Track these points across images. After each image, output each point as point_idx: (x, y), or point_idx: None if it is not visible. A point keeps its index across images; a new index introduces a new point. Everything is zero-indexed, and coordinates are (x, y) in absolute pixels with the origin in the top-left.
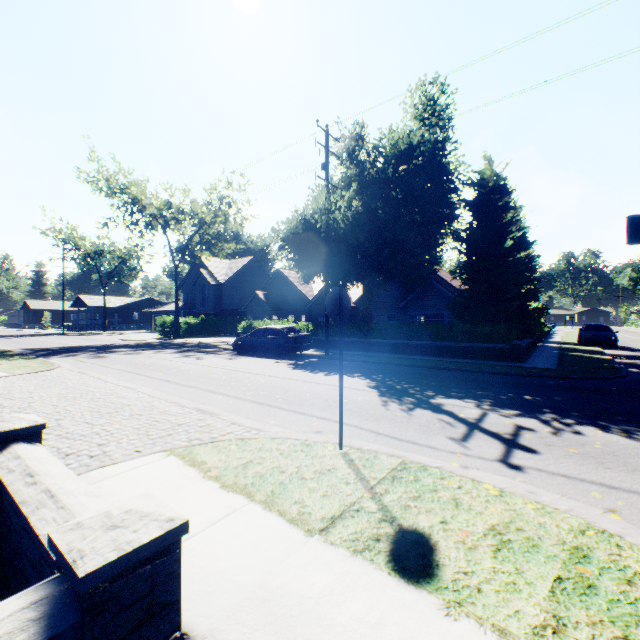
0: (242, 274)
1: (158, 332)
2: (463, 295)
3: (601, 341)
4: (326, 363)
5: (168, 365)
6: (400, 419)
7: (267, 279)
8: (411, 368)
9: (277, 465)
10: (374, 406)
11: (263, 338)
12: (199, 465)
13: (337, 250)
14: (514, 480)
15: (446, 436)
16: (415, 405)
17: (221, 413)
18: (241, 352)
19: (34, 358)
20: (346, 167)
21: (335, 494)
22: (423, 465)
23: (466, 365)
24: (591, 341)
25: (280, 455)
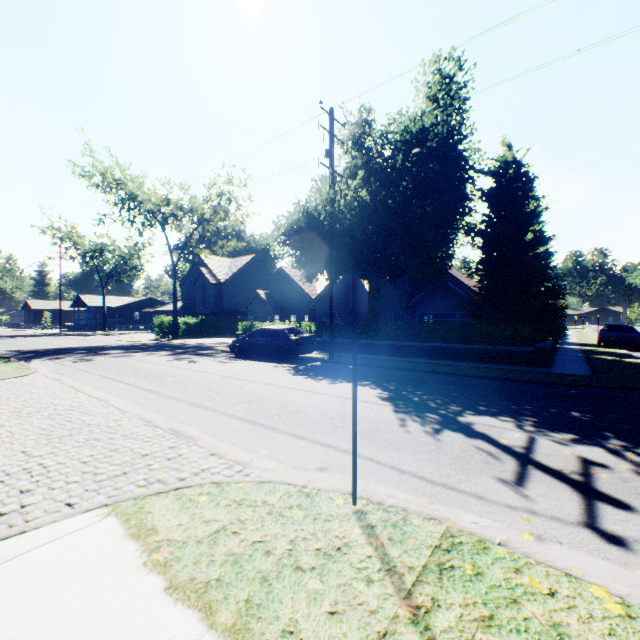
0: (243, 273)
1: (156, 333)
2: (479, 293)
3: (626, 343)
4: (330, 368)
5: (156, 370)
6: (426, 447)
7: (269, 278)
8: (426, 374)
9: (261, 537)
10: (391, 427)
11: (262, 340)
12: (145, 537)
13: (342, 245)
14: (626, 570)
15: (493, 476)
16: (441, 425)
17: (200, 437)
18: (239, 355)
19: (13, 361)
20: (351, 157)
21: (350, 610)
22: (480, 539)
23: (487, 371)
24: (615, 343)
25: (267, 516)
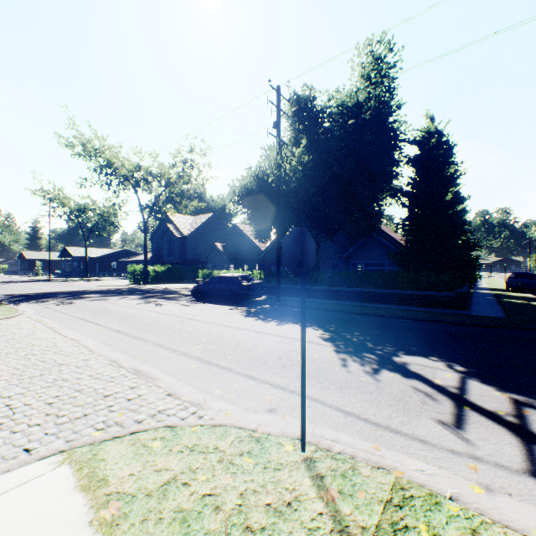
0: (204, 228)
1: (129, 279)
2: (406, 245)
3: (531, 288)
4: (278, 310)
5: (126, 312)
6: (367, 387)
7: (225, 233)
8: (361, 316)
9: (211, 490)
10: (333, 367)
11: (219, 285)
12: (95, 489)
13: (287, 204)
14: None
15: (433, 418)
16: (379, 365)
17: (160, 377)
18: (199, 298)
19: (4, 304)
20: (295, 128)
21: None
22: (430, 492)
23: (415, 313)
24: (521, 288)
25: (218, 464)
